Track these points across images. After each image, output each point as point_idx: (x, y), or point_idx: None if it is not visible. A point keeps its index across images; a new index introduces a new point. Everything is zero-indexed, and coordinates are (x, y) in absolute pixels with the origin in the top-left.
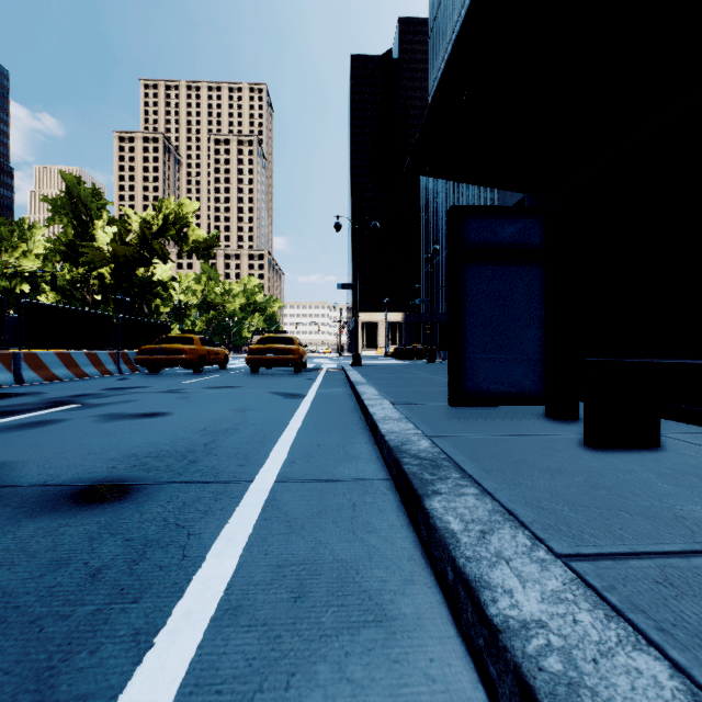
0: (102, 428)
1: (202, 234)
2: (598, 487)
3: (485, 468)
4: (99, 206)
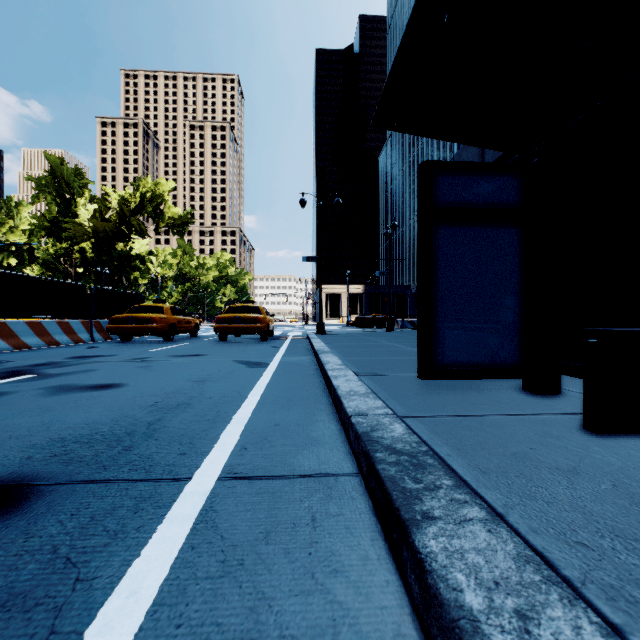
0: (43, 403)
1: (177, 211)
2: (639, 501)
3: (480, 467)
4: (81, 185)
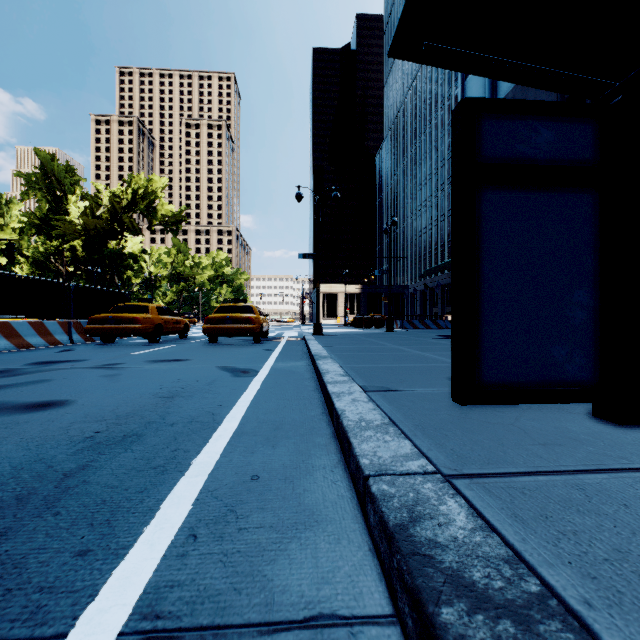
0: None
1: (171, 209)
2: None
3: None
4: (72, 182)
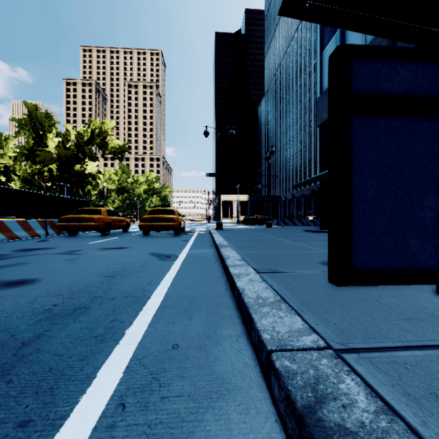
0: None
1: (118, 143)
2: None
3: None
4: (50, 124)
